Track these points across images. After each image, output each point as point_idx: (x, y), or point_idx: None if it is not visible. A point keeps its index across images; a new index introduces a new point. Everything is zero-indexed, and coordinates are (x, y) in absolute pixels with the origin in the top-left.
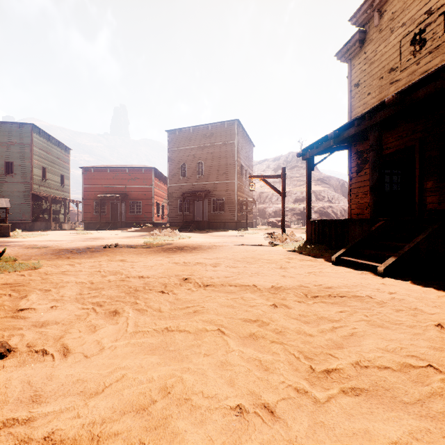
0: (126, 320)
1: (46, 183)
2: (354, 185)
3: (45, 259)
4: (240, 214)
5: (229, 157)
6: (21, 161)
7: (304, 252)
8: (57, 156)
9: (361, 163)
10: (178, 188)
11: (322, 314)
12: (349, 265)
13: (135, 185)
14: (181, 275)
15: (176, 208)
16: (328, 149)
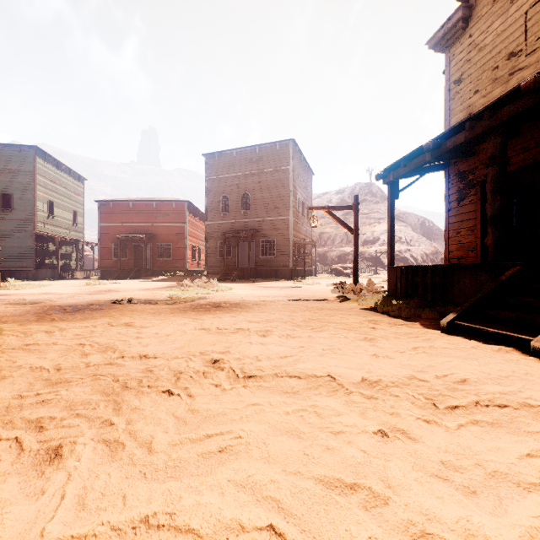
0: (63, 485)
1: (54, 221)
2: (454, 219)
3: (19, 321)
4: (296, 259)
5: (282, 187)
6: (22, 193)
7: (391, 311)
8: (68, 187)
9: (465, 187)
10: (218, 227)
11: (493, 464)
12: (469, 334)
13: (165, 224)
14: (209, 353)
15: (215, 251)
16: (418, 169)
